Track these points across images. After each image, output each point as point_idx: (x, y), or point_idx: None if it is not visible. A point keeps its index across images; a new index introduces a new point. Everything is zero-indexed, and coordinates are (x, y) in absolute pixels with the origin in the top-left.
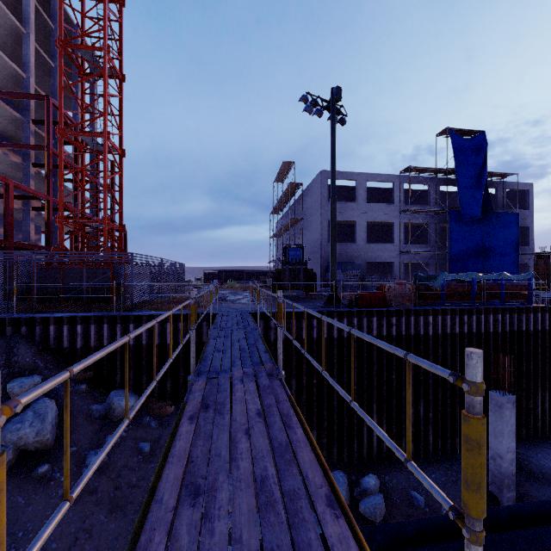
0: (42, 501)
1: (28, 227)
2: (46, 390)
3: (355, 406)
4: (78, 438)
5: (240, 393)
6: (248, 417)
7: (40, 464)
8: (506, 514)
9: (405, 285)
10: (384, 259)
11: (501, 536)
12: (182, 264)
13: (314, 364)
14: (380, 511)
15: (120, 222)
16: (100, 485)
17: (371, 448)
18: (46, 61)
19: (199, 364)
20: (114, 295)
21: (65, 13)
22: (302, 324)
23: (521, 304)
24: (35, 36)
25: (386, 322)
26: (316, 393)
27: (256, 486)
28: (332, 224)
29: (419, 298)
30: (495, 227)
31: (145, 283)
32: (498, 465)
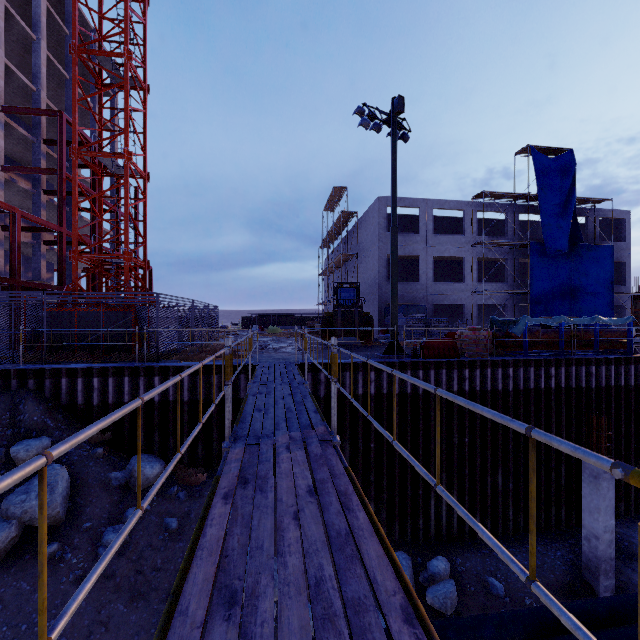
0: (50, 587)
1: (39, 264)
2: (3, 489)
3: (444, 493)
4: (94, 512)
5: (286, 464)
6: (297, 497)
7: (49, 543)
8: (605, 607)
9: (480, 331)
10: (453, 301)
11: (600, 635)
12: (216, 307)
13: (382, 431)
14: (451, 602)
15: (144, 257)
16: (119, 568)
17: (439, 525)
18: (60, 72)
19: (235, 427)
20: (136, 343)
21: (82, 16)
22: (358, 377)
23: (618, 354)
24: (47, 43)
25: (457, 375)
26: (374, 458)
27: (310, 593)
28: (393, 259)
29: (496, 346)
30: (585, 263)
31: (172, 329)
32: (594, 547)
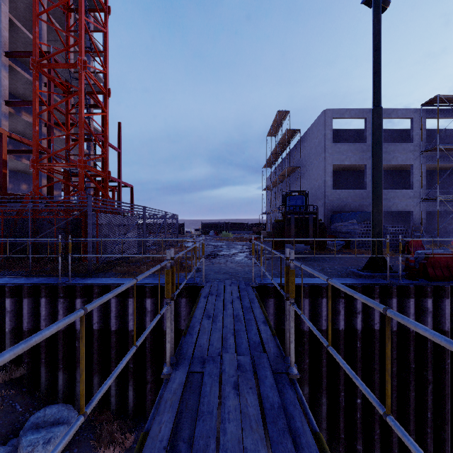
0: None
1: (41, 182)
2: None
3: None
4: None
5: None
6: None
7: None
8: None
9: None
10: (400, 208)
11: None
12: (174, 215)
13: None
14: None
15: (105, 168)
16: None
17: None
18: (60, 32)
19: None
20: (58, 255)
21: None
22: (337, 305)
23: None
24: (54, 14)
25: None
26: (361, 419)
27: None
28: (376, 148)
29: None
30: None
31: (100, 238)
32: None
